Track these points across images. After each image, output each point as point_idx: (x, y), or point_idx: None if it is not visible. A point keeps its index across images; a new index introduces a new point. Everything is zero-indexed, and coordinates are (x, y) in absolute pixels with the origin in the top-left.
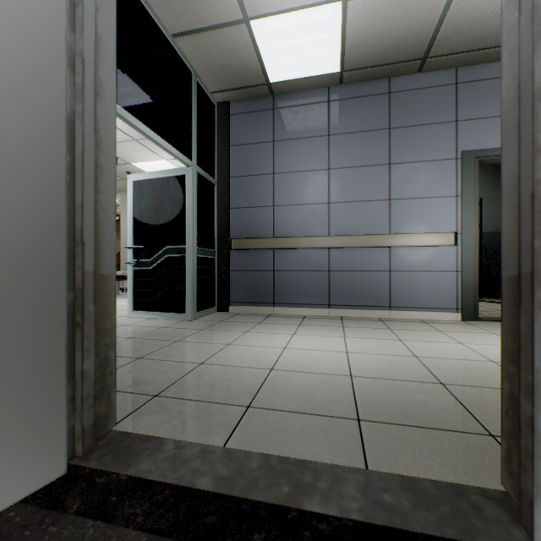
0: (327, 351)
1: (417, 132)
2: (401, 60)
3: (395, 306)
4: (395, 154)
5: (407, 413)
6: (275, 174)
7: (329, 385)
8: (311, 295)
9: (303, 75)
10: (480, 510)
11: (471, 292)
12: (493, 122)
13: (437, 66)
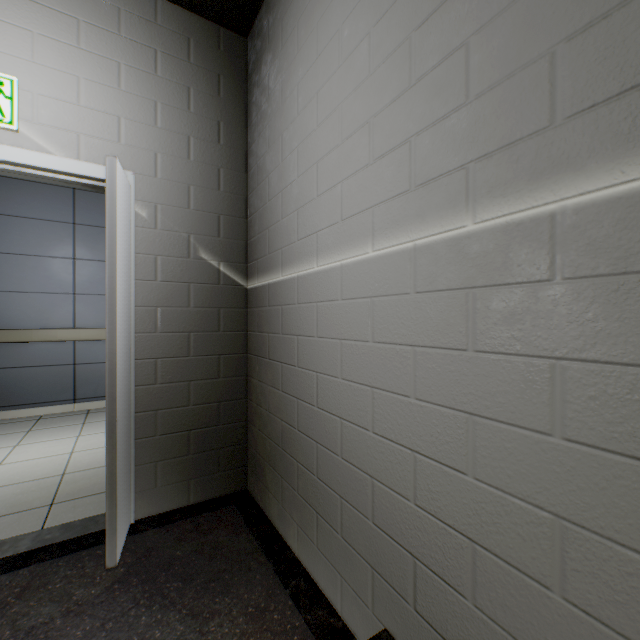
0: (52, 456)
1: None
2: None
3: None
4: None
5: (93, 489)
6: None
7: (39, 487)
8: (52, 392)
9: None
10: (98, 521)
11: None
12: None
13: None
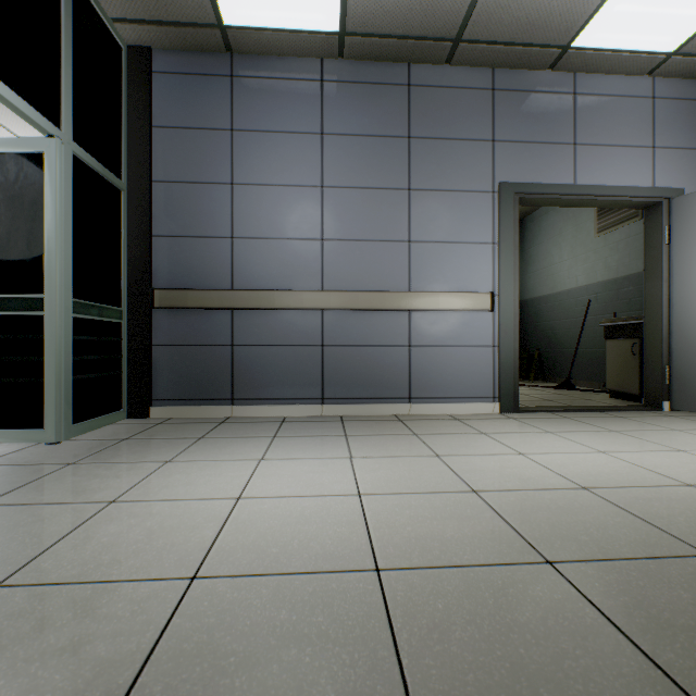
0: (323, 496)
1: (445, 148)
2: (427, 34)
3: (416, 397)
4: (416, 175)
5: None
6: (234, 185)
7: (332, 617)
8: (295, 384)
9: (281, 24)
10: None
11: (511, 374)
12: (535, 150)
13: (471, 58)
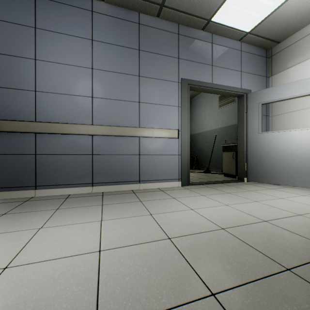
0: (74, 256)
1: (156, 58)
2: None
3: (143, 180)
4: (143, 69)
5: None
6: (37, 60)
7: None
8: (76, 176)
9: None
10: None
11: (186, 167)
12: (196, 65)
13: (169, 17)
